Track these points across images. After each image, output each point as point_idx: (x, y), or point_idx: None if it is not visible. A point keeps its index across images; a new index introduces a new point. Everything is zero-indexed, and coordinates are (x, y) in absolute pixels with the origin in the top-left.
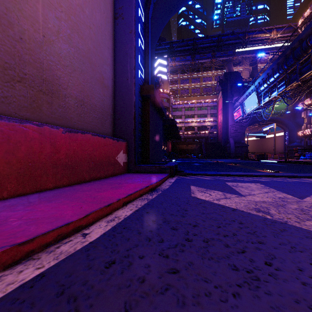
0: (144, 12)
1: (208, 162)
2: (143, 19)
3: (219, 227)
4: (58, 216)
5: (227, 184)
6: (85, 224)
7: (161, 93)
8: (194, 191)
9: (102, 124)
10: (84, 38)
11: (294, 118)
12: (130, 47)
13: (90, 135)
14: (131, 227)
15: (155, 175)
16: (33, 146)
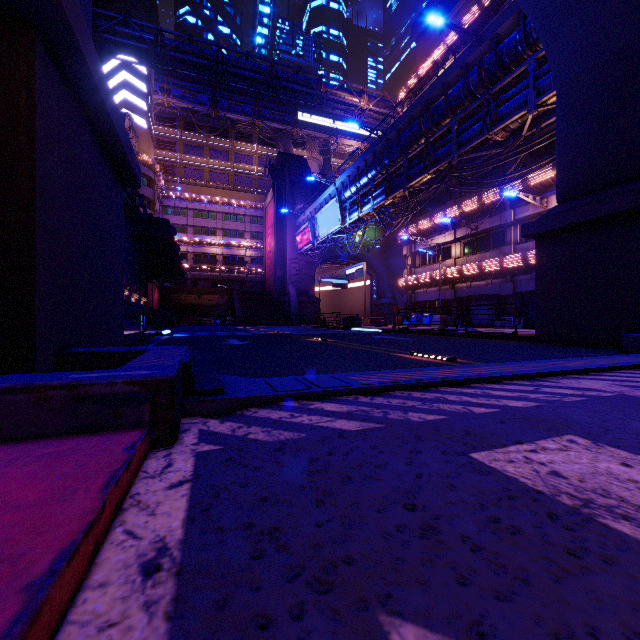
0: None
1: (259, 335)
2: None
3: None
4: None
5: (510, 473)
6: None
7: None
8: None
9: None
10: None
11: (384, 257)
12: None
13: None
14: None
15: (3, 493)
16: None
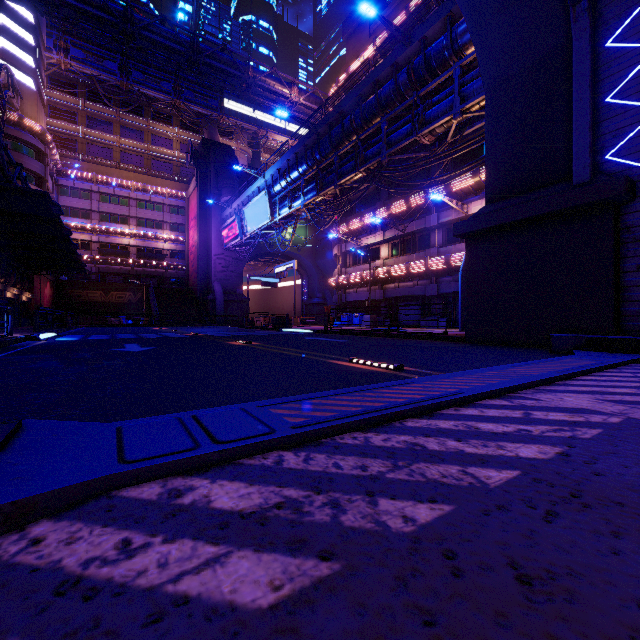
0: None
1: (172, 338)
2: None
3: None
4: None
5: None
6: None
7: (9, 124)
8: None
9: None
10: None
11: (315, 257)
12: None
13: None
14: None
15: None
16: None
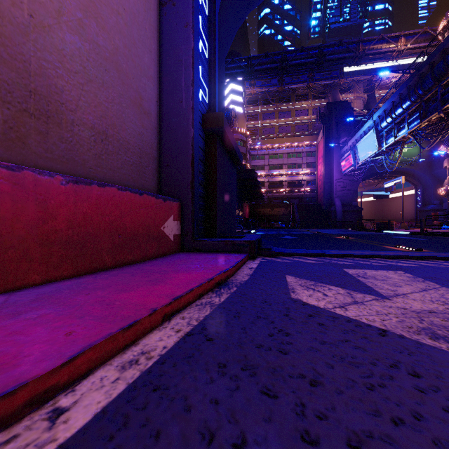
0: (208, 1)
1: (305, 234)
2: (207, 11)
3: (371, 389)
4: (4, 361)
5: (348, 271)
6: (65, 381)
7: (234, 133)
8: (294, 286)
9: (139, 173)
10: (108, 29)
11: (430, 168)
12: (186, 49)
13: (115, 189)
14: (170, 386)
15: (226, 256)
16: (0, 208)
